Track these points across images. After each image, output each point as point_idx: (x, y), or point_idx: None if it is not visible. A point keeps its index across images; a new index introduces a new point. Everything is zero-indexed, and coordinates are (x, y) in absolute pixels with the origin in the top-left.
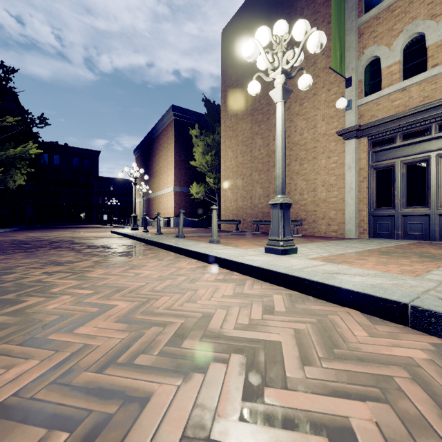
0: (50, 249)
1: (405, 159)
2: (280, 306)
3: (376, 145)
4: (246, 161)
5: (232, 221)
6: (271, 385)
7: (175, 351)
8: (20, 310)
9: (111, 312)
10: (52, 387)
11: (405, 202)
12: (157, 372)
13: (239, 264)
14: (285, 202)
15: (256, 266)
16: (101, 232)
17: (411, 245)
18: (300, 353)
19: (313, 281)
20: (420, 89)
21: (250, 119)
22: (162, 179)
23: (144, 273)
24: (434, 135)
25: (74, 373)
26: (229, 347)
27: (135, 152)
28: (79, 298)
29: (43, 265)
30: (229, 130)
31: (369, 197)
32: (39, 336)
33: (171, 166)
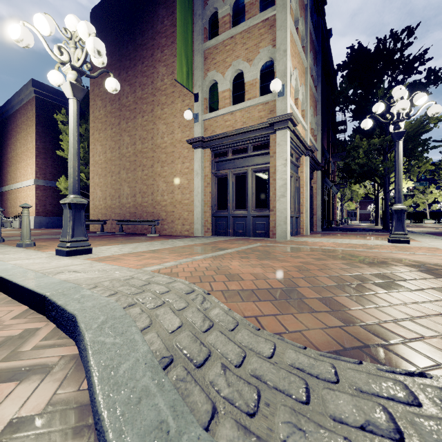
0: None
1: (234, 171)
2: None
3: (217, 156)
4: (115, 158)
5: (97, 221)
6: None
7: None
8: None
9: None
10: None
11: (234, 205)
12: None
13: None
14: (75, 202)
15: None
16: None
17: (227, 241)
18: None
19: (13, 282)
20: (241, 115)
21: (118, 114)
22: (20, 169)
23: None
24: (250, 153)
25: None
26: None
27: None
28: None
29: None
30: (98, 122)
31: (212, 201)
32: None
33: (32, 154)
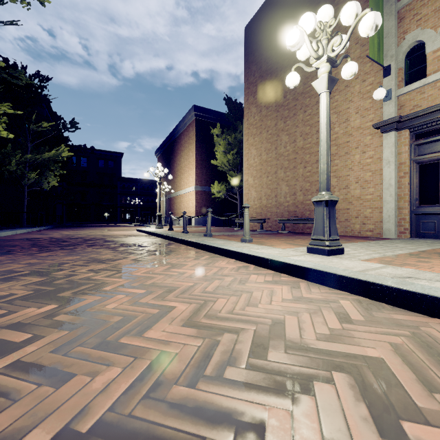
0: (86, 247)
1: None
2: (355, 314)
3: (419, 137)
4: (271, 159)
5: (256, 220)
6: (404, 417)
7: (263, 365)
8: (81, 309)
9: (173, 314)
10: (146, 403)
11: None
12: (255, 390)
13: (287, 265)
14: (331, 198)
15: (309, 267)
16: (127, 230)
17: None
18: (415, 375)
19: (387, 286)
20: None
21: (275, 115)
22: (183, 179)
23: (187, 272)
24: None
25: (163, 386)
26: (323, 362)
27: (156, 153)
28: (133, 298)
29: (86, 262)
30: (252, 128)
31: (411, 194)
32: (110, 339)
33: (192, 166)
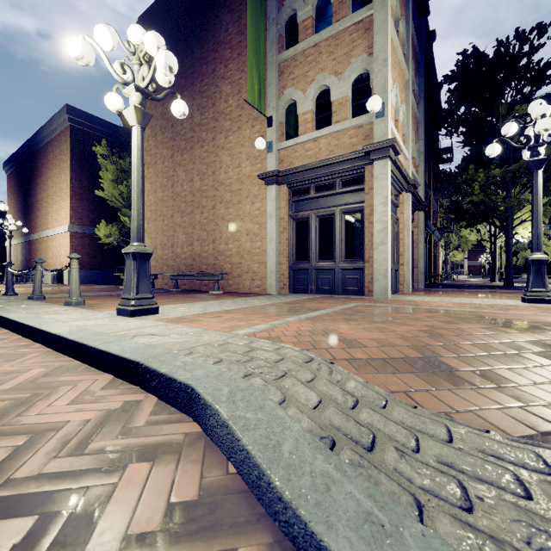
0: None
1: (317, 212)
2: (13, 384)
3: (295, 194)
4: (167, 198)
5: None
6: None
7: None
8: None
9: None
10: None
11: (317, 255)
12: None
13: (42, 333)
14: (140, 251)
15: (54, 333)
16: None
17: (311, 300)
18: None
19: (90, 347)
20: (327, 143)
21: (171, 144)
22: (52, 213)
23: None
24: (338, 190)
25: None
26: None
27: (5, 167)
28: None
29: None
30: (146, 155)
31: (289, 250)
32: None
33: (66, 195)
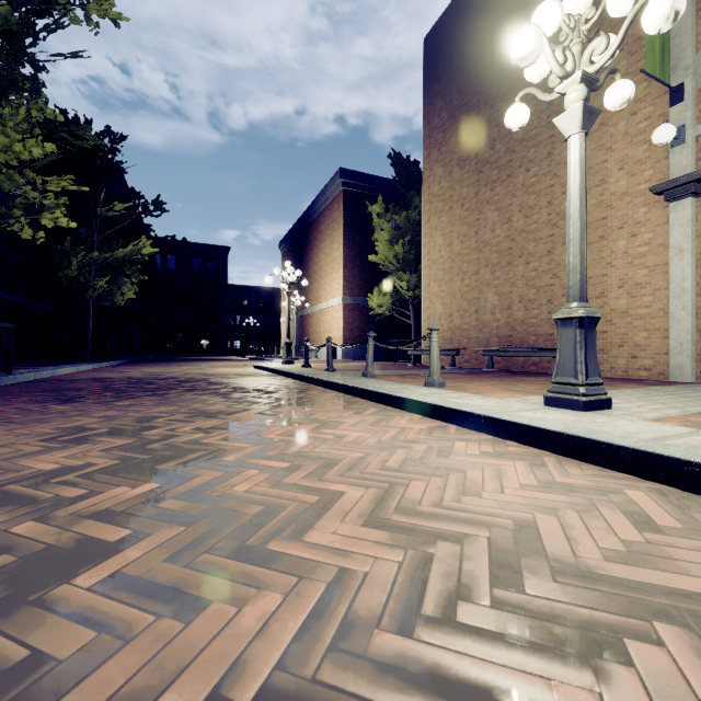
0: (184, 392)
1: None
2: (662, 516)
3: None
4: (469, 251)
5: (444, 350)
6: None
7: (521, 602)
8: (196, 491)
9: (342, 505)
10: (336, 659)
11: None
12: (520, 649)
13: (517, 427)
14: (589, 314)
15: (558, 431)
16: (239, 367)
17: None
18: None
19: None
20: None
21: (475, 179)
22: (324, 286)
23: (348, 435)
24: None
25: (358, 631)
26: (630, 602)
27: (281, 246)
28: (273, 475)
29: (189, 417)
30: (437, 201)
31: None
32: (251, 543)
33: (338, 265)
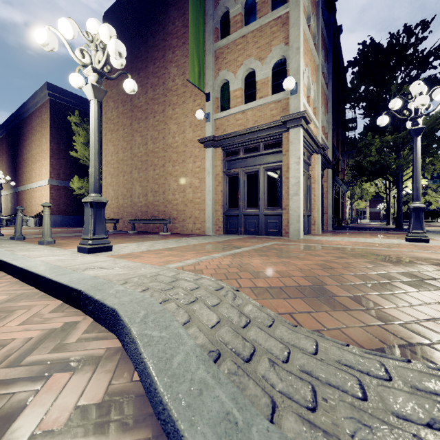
0: None
1: (245, 169)
2: None
3: (228, 155)
4: (127, 158)
5: (110, 220)
6: None
7: None
8: None
9: None
10: None
11: (245, 204)
12: None
13: (12, 267)
14: (96, 200)
15: (21, 267)
16: None
17: (239, 239)
18: None
19: (46, 278)
20: (253, 114)
21: (130, 114)
22: (35, 170)
23: None
24: (262, 152)
25: None
26: None
27: None
28: None
29: None
30: (110, 123)
31: (223, 200)
32: None
33: (46, 155)
